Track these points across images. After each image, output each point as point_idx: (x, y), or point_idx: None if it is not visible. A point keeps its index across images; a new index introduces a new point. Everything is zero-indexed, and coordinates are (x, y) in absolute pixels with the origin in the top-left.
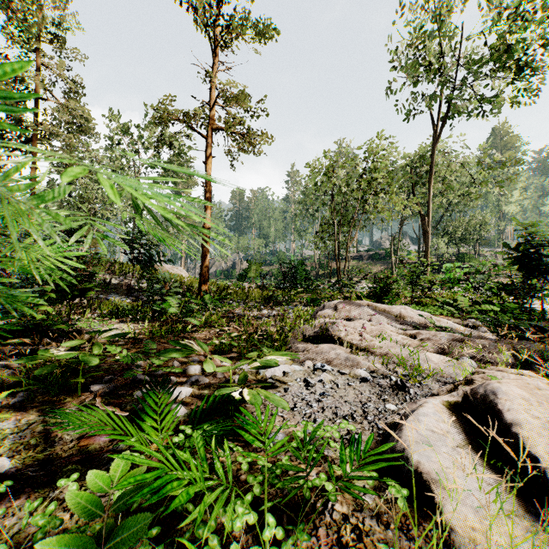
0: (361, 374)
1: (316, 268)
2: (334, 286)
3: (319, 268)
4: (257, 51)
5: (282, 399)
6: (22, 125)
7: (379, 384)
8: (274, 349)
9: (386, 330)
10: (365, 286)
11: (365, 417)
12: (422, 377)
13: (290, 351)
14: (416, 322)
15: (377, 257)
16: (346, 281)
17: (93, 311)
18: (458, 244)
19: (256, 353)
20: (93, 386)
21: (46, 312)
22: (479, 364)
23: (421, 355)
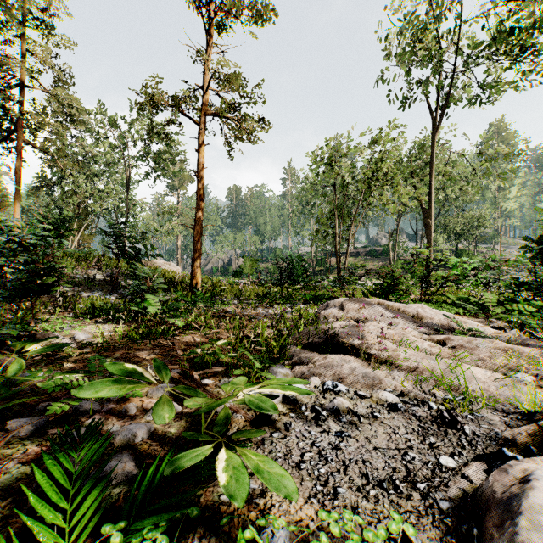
0: (388, 398)
1: (312, 264)
2: (334, 282)
3: (316, 264)
4: (253, 34)
5: (284, 471)
6: (8, 115)
7: (416, 416)
8: (271, 359)
9: (408, 335)
10: (365, 283)
11: (414, 484)
12: (470, 402)
13: (290, 362)
14: (437, 323)
15: (374, 254)
16: (349, 277)
17: (69, 310)
18: (457, 240)
19: (244, 381)
20: (11, 422)
21: (14, 311)
22: (534, 382)
23: (460, 369)
